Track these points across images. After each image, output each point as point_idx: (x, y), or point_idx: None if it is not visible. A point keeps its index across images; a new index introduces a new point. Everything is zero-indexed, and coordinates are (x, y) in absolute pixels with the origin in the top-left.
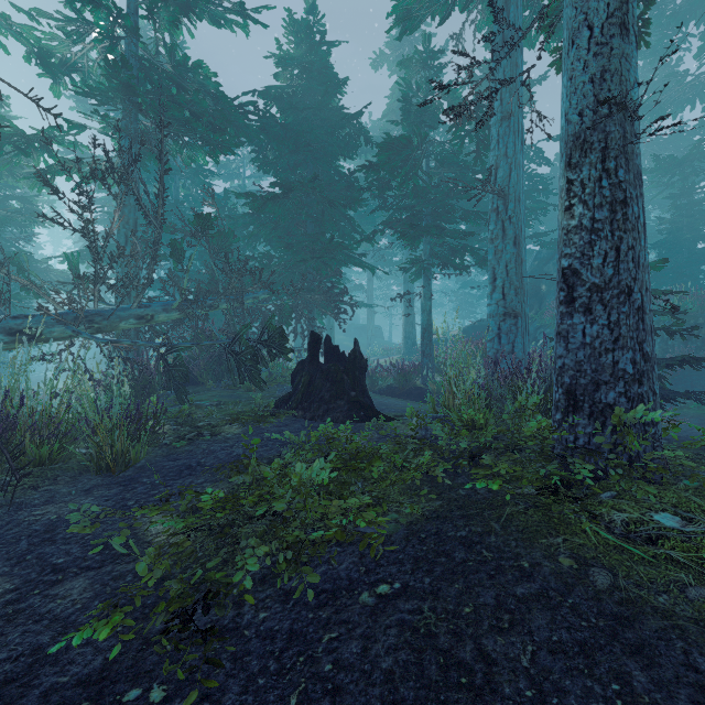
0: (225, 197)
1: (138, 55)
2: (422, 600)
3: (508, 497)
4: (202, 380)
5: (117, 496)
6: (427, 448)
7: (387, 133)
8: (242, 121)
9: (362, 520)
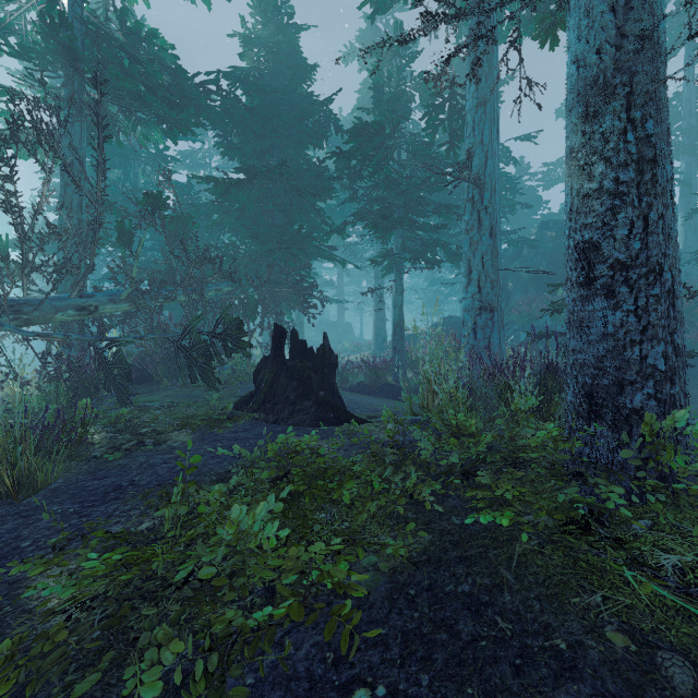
0: (188, 185)
1: (82, 17)
2: None
3: (524, 537)
4: (157, 378)
5: (10, 533)
6: (410, 462)
7: (358, 118)
8: (204, 101)
9: (330, 582)
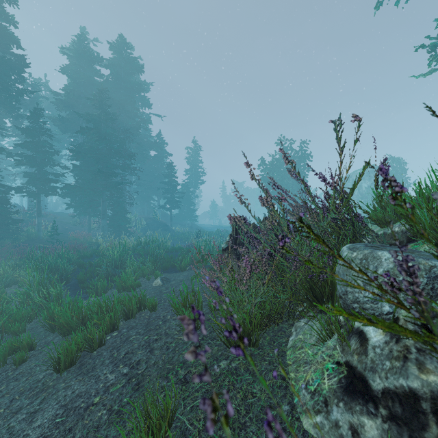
0: None
1: None
2: None
3: None
4: None
5: None
6: None
7: None
8: None
9: None
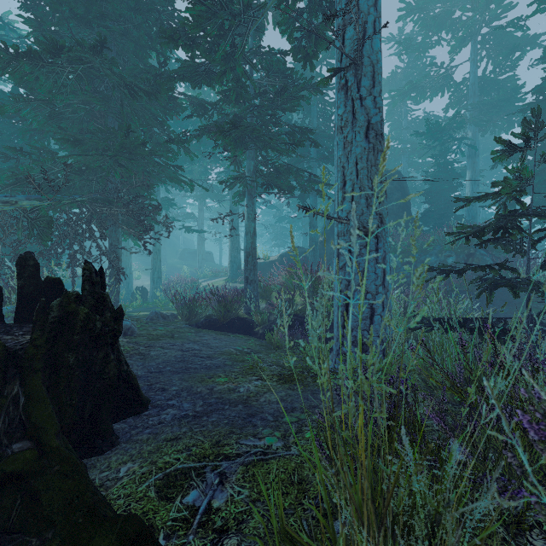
0: (13, 91)
1: None
2: None
3: None
4: None
5: None
6: None
7: None
8: None
9: None
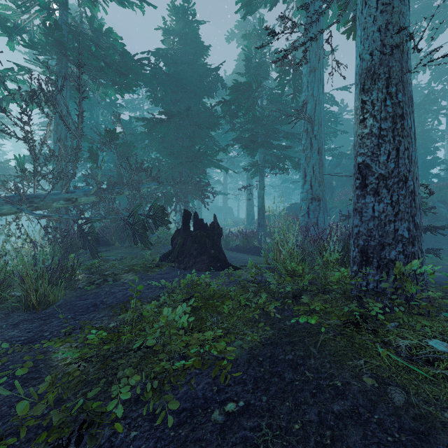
0: (129, 122)
1: (67, 22)
2: (261, 418)
3: (323, 329)
4: (112, 242)
5: (37, 328)
6: (263, 291)
7: (235, 80)
8: (140, 70)
9: (215, 350)
